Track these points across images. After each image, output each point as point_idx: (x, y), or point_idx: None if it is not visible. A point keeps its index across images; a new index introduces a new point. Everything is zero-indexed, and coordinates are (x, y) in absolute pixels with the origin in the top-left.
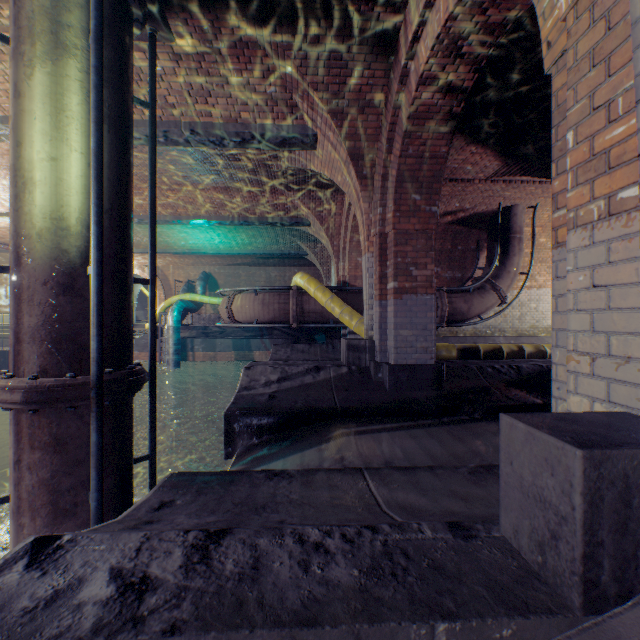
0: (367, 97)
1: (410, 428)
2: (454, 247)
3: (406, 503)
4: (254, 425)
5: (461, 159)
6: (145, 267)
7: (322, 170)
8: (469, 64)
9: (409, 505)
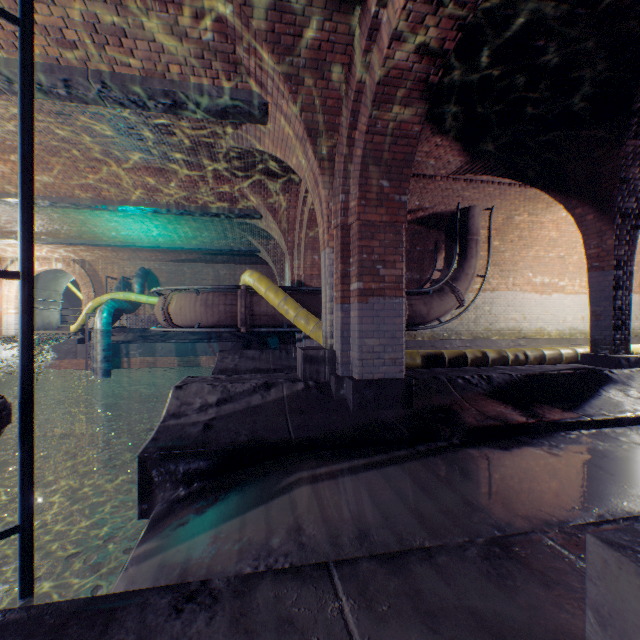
0: (328, 58)
1: (383, 465)
2: (413, 247)
3: None
4: (180, 470)
5: (425, 151)
6: (70, 261)
7: (274, 151)
8: (453, 17)
9: None
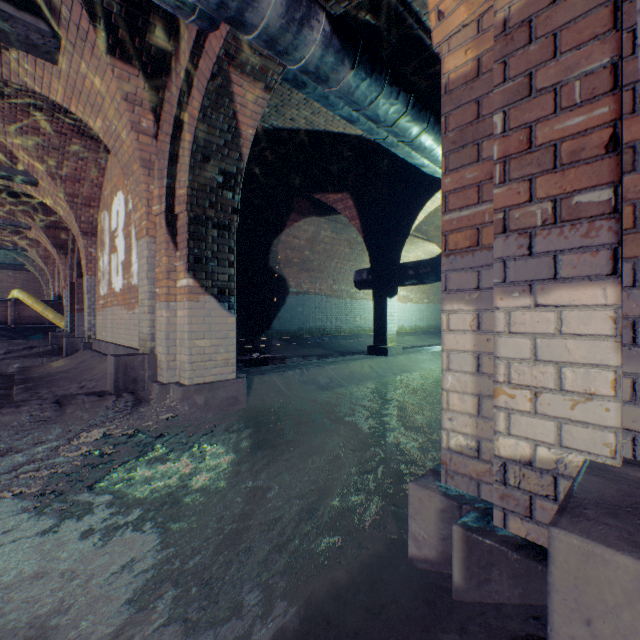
0: (62, 224)
1: None
2: None
3: None
4: None
5: None
6: None
7: (37, 237)
8: None
9: None
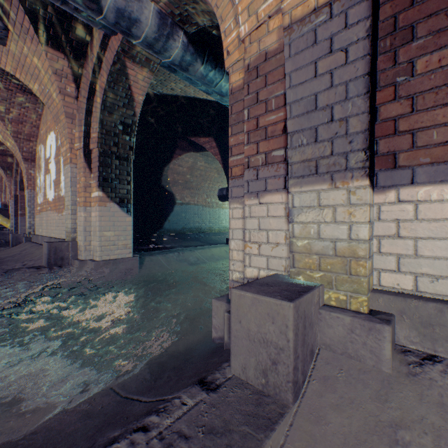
0: (8, 152)
1: None
2: None
3: None
4: None
5: None
6: None
7: None
8: None
9: None
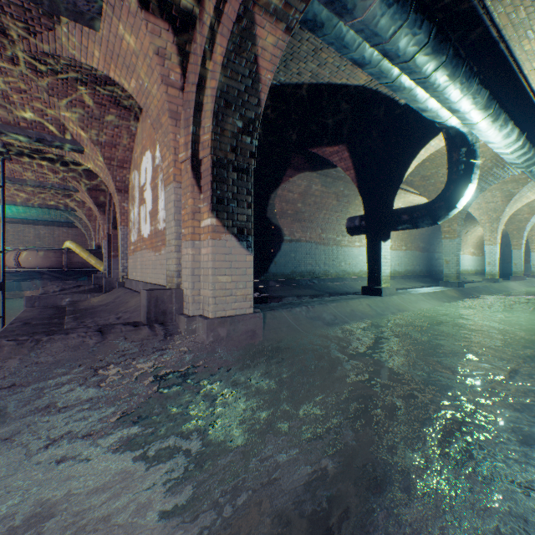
0: (101, 187)
1: None
2: None
3: None
4: None
5: None
6: None
7: (83, 199)
8: None
9: None
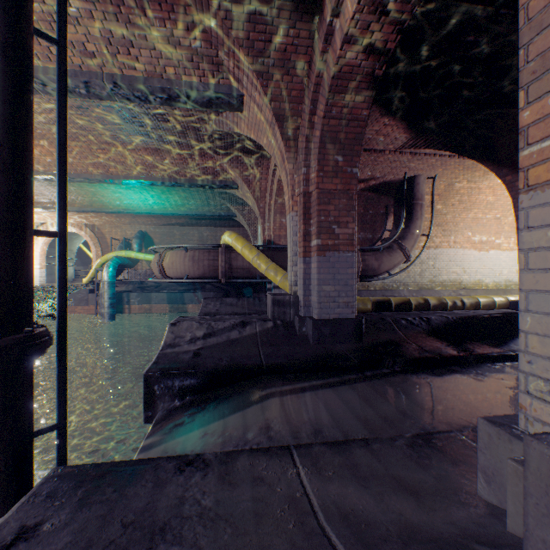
0: (292, 58)
1: (336, 385)
2: (366, 211)
3: (347, 507)
4: (176, 386)
5: (375, 130)
6: (82, 225)
7: (249, 133)
8: (393, 23)
9: (352, 511)
